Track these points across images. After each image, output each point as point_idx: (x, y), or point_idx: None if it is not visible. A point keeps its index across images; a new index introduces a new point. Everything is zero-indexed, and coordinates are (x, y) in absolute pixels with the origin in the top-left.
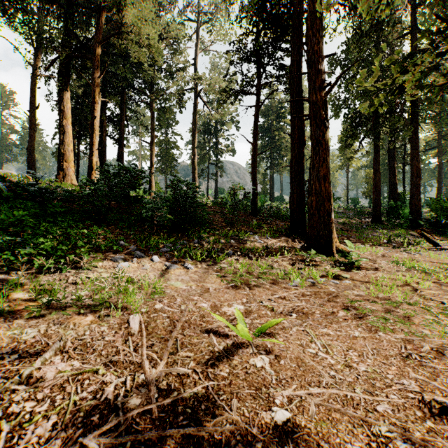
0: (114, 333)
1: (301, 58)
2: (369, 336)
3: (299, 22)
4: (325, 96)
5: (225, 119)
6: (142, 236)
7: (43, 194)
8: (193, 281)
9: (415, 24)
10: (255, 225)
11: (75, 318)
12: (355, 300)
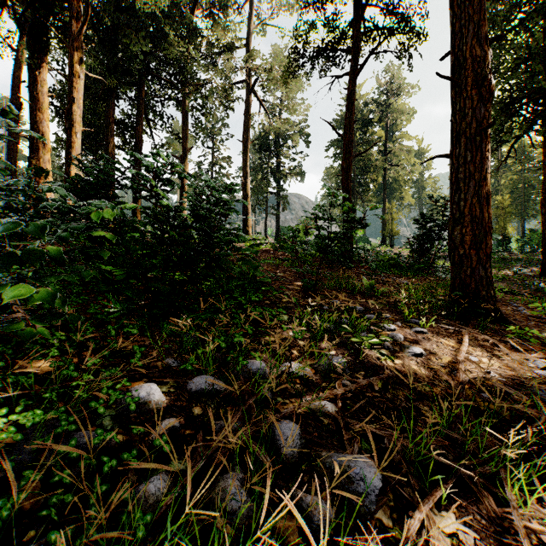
0: None
1: None
2: None
3: None
4: None
5: (289, 130)
6: None
7: None
8: None
9: None
10: (365, 289)
11: None
12: None
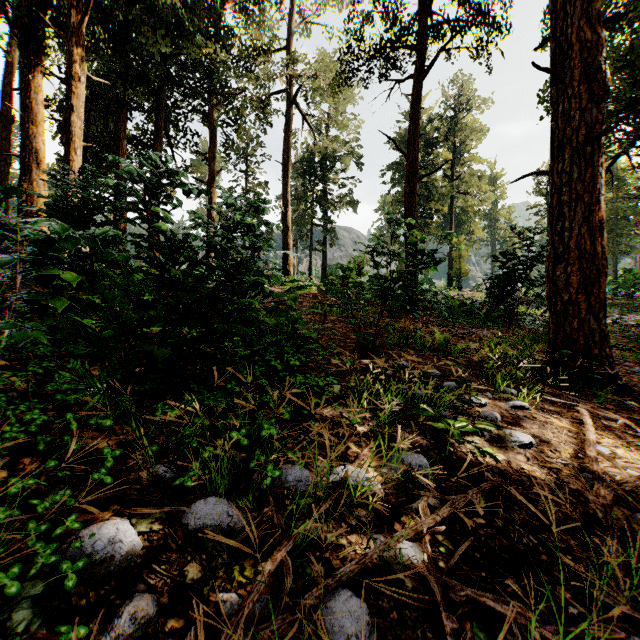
0: None
1: None
2: None
3: None
4: None
5: (338, 150)
6: None
7: None
8: None
9: None
10: (437, 345)
11: None
12: None
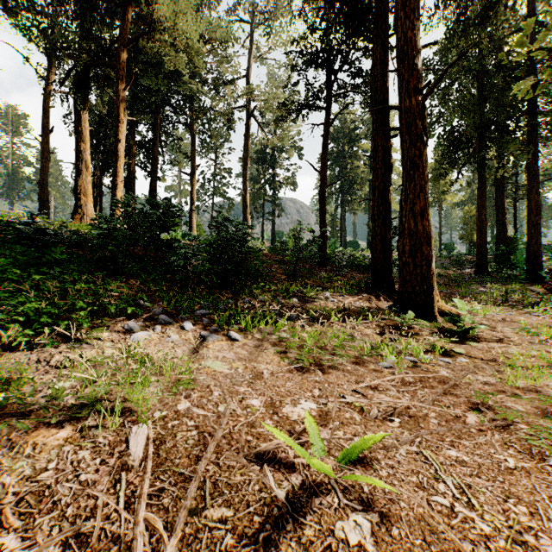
0: (99, 464)
1: (386, 55)
2: (533, 467)
3: (383, 7)
4: (423, 101)
5: (284, 144)
6: (171, 293)
7: (43, 236)
8: (240, 359)
9: (533, 14)
10: (325, 278)
11: (40, 432)
12: (484, 393)
